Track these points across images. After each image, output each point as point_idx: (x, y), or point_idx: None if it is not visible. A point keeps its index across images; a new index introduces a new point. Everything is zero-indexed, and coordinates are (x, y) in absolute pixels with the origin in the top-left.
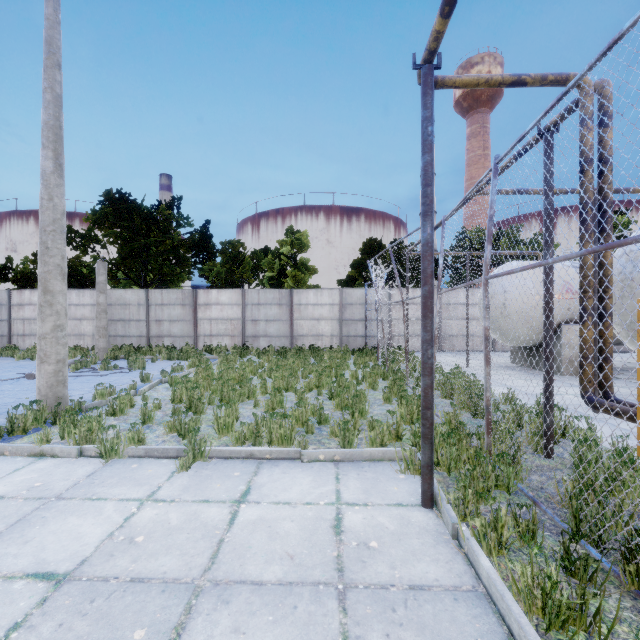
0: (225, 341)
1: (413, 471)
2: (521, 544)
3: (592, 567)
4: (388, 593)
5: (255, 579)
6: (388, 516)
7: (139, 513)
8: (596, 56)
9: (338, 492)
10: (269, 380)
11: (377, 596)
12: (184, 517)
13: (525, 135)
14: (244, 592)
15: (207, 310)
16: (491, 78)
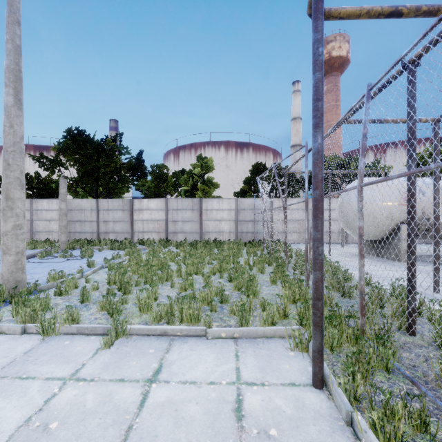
0: (153, 236)
1: (301, 349)
2: (414, 433)
3: None
4: None
5: None
6: (284, 398)
7: (60, 394)
8: None
9: (238, 370)
10: (183, 265)
11: None
12: (99, 399)
13: (400, 60)
14: None
15: (140, 214)
16: (372, 9)
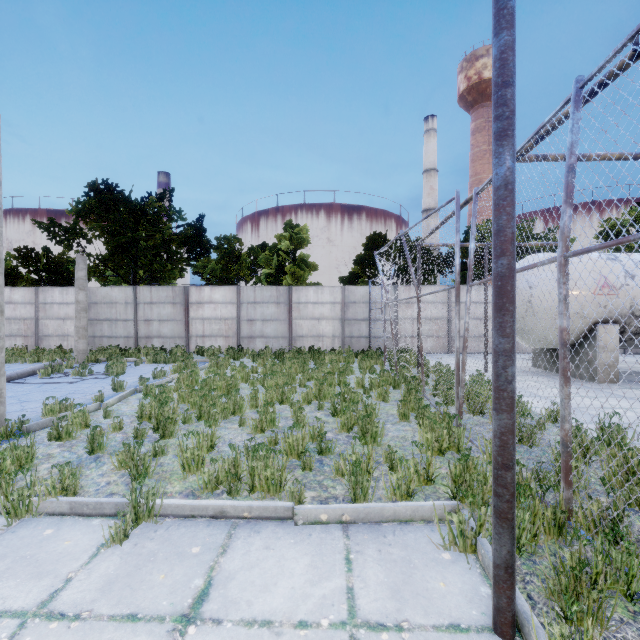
0: (219, 342)
1: (463, 547)
2: None
3: None
4: None
5: None
6: None
7: None
8: None
9: (351, 594)
10: (262, 388)
11: None
12: None
13: None
14: None
15: (199, 309)
16: None
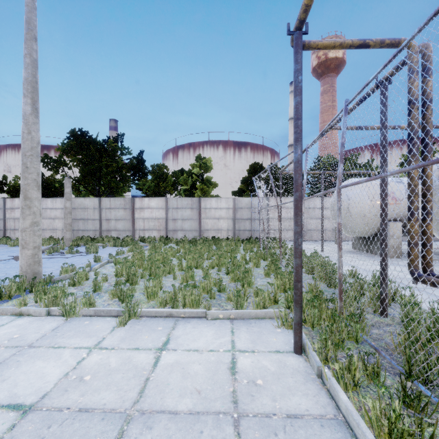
0: (154, 234)
1: (287, 326)
2: (368, 382)
3: (422, 400)
4: (271, 421)
5: (172, 409)
6: (270, 360)
7: (88, 358)
8: (424, 21)
9: (233, 342)
10: (184, 261)
11: (263, 423)
12: (121, 361)
13: (368, 83)
14: (163, 420)
15: (141, 212)
16: (344, 42)
